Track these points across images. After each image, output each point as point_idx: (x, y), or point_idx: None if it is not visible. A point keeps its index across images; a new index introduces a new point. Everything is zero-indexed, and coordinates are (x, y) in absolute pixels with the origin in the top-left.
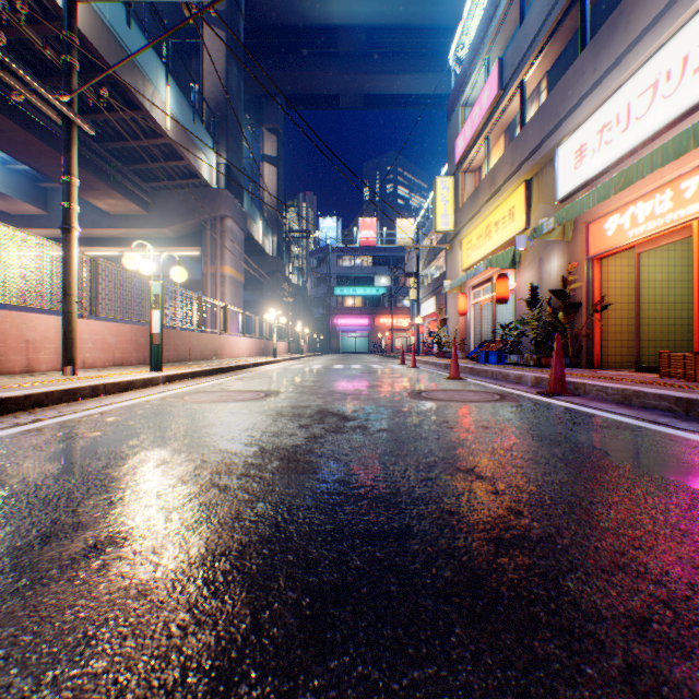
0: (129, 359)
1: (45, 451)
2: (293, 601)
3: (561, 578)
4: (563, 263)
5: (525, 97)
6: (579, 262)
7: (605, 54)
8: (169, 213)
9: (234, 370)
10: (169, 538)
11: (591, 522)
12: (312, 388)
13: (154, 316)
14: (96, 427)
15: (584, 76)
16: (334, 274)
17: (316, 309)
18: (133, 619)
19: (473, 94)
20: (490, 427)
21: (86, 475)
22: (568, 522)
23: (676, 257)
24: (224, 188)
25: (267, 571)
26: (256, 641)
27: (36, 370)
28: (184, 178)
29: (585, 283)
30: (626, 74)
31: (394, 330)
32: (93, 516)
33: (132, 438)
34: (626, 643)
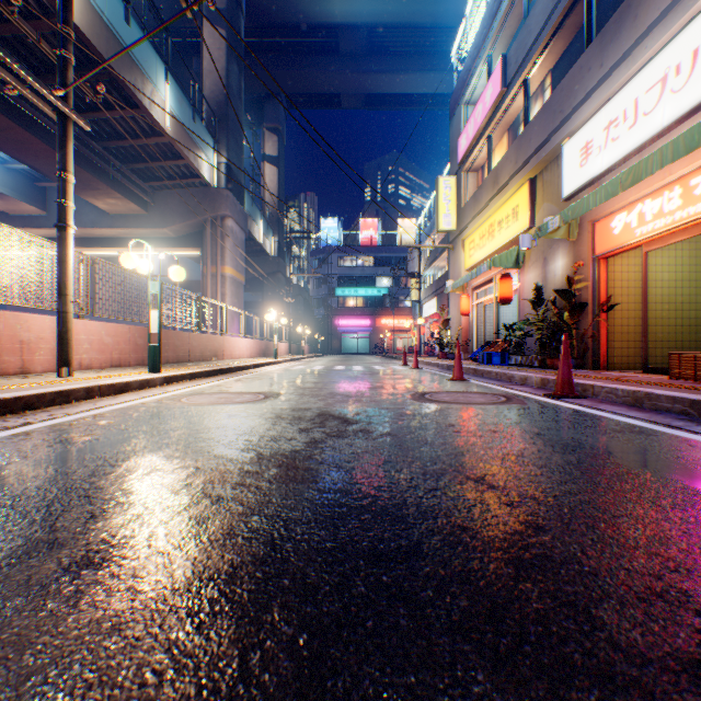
0: (127, 360)
1: (30, 457)
2: (288, 638)
3: (594, 608)
4: (568, 263)
5: (529, 95)
6: (585, 261)
7: (612, 48)
8: (169, 213)
9: (234, 371)
10: (153, 559)
11: (618, 539)
12: (313, 389)
13: (152, 316)
14: (87, 431)
15: (590, 72)
16: (336, 275)
17: (317, 310)
18: (102, 662)
19: (476, 92)
20: (499, 431)
21: (70, 484)
22: (593, 539)
23: (684, 256)
24: (224, 187)
25: (259, 600)
26: (243, 692)
27: (31, 372)
28: (184, 178)
29: (591, 283)
30: (634, 69)
31: (396, 331)
32: (71, 531)
33: (123, 443)
34: (680, 695)
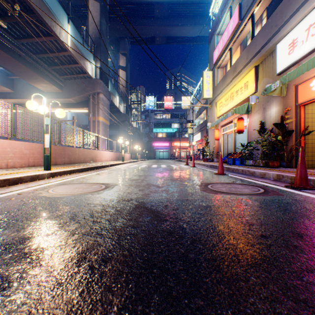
0: (38, 163)
1: None
2: None
3: None
4: (279, 109)
5: (253, 23)
6: (291, 108)
7: None
8: (72, 91)
9: (98, 168)
10: None
11: None
12: (137, 181)
13: (46, 137)
14: None
15: None
16: (153, 122)
17: (144, 139)
18: None
19: (222, 28)
20: (304, 236)
21: None
22: None
23: None
24: (99, 79)
25: None
26: None
27: None
28: (79, 73)
29: (295, 119)
30: None
31: (181, 148)
32: None
33: None
34: None
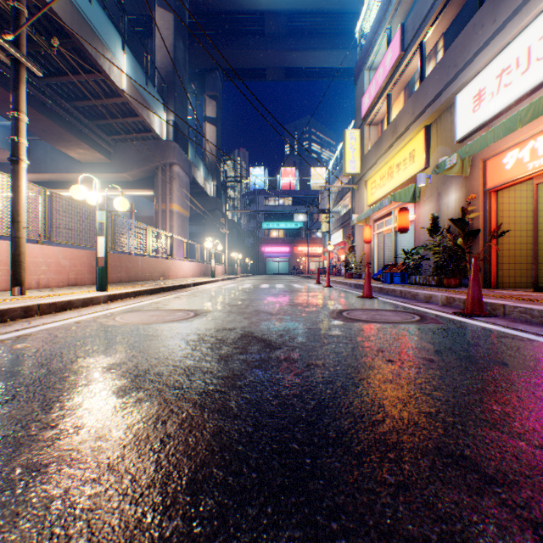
0: (83, 280)
1: None
2: None
3: None
4: (460, 196)
5: (424, 57)
6: (477, 194)
7: (505, 4)
8: (128, 161)
9: (175, 289)
10: None
11: None
12: (240, 307)
13: (99, 241)
14: None
15: (484, 28)
16: (262, 212)
17: (247, 240)
18: None
19: (376, 59)
20: (436, 360)
21: None
22: None
23: None
24: (172, 140)
25: None
26: None
27: None
28: (139, 132)
29: (483, 213)
30: (527, 20)
31: (309, 256)
32: None
33: (14, 378)
34: None
